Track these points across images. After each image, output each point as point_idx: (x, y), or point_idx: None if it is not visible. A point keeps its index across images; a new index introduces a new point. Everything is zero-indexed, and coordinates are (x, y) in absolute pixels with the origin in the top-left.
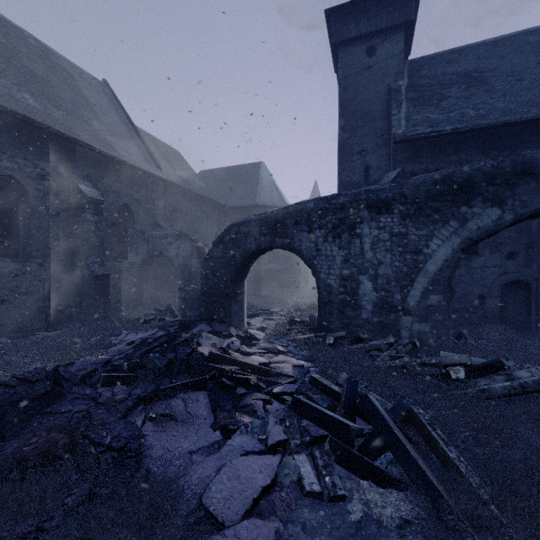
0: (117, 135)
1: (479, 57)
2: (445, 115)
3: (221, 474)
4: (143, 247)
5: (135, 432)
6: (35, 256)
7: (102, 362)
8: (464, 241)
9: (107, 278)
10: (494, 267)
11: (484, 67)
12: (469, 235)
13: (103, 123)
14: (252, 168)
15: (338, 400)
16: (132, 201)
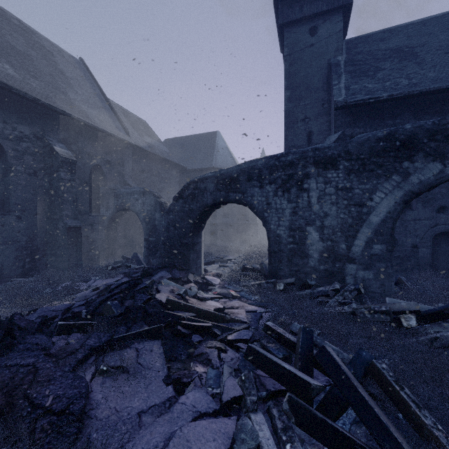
0: (91, 104)
1: (409, 35)
2: (380, 84)
3: (169, 447)
4: (112, 203)
5: (81, 389)
6: (14, 209)
7: (63, 309)
8: (406, 194)
9: (79, 229)
10: (426, 220)
11: (414, 43)
12: (411, 189)
13: (78, 94)
14: (209, 136)
15: (293, 349)
16: (104, 162)
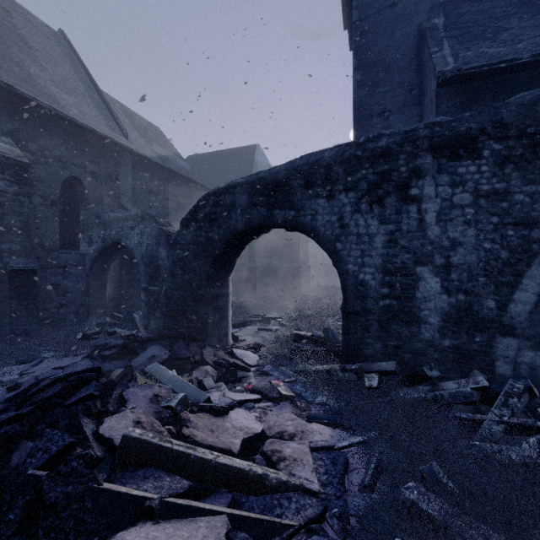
0: (67, 89)
1: None
2: (509, 47)
3: None
4: (97, 234)
5: None
6: None
7: None
8: None
9: (32, 273)
10: None
11: None
12: None
13: (46, 71)
14: (246, 151)
15: None
16: (85, 174)
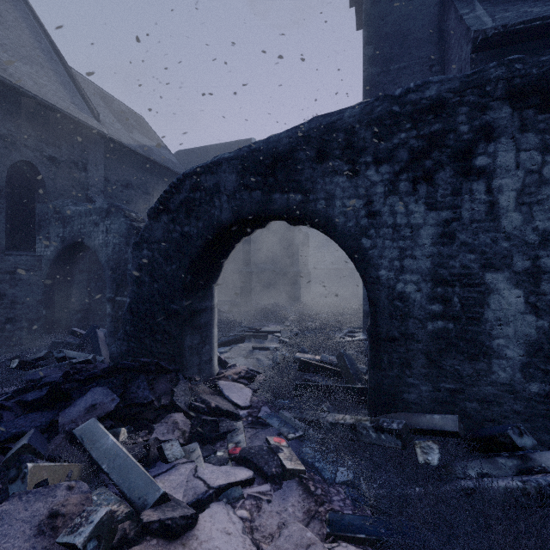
0: (21, 56)
1: None
2: None
3: None
4: (56, 232)
5: None
6: None
7: None
8: None
9: None
10: None
11: None
12: None
13: None
14: (241, 145)
15: None
16: (42, 158)
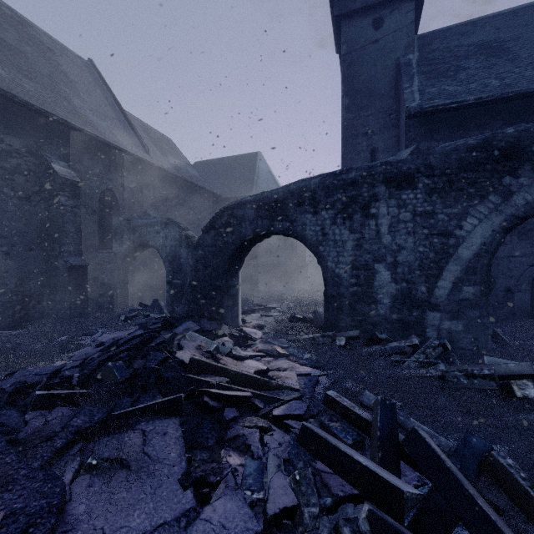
0: (101, 115)
1: (498, 27)
2: (464, 86)
3: None
4: (128, 237)
5: (52, 499)
6: None
7: (49, 372)
8: (508, 220)
9: (84, 269)
10: (524, 257)
11: (505, 36)
12: (514, 212)
13: (85, 101)
14: (249, 158)
15: (367, 431)
16: (117, 186)
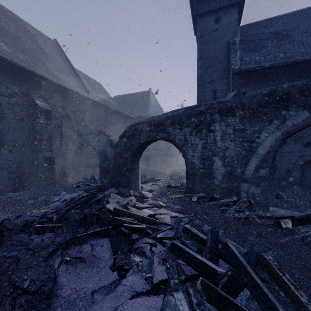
0: (62, 71)
1: (284, 23)
2: (264, 57)
3: None
4: (77, 140)
5: (50, 274)
6: (7, 145)
7: (40, 215)
8: (283, 134)
9: (53, 158)
10: (297, 152)
11: (288, 28)
12: (287, 130)
13: (53, 64)
14: (145, 94)
15: (204, 244)
16: (71, 112)
